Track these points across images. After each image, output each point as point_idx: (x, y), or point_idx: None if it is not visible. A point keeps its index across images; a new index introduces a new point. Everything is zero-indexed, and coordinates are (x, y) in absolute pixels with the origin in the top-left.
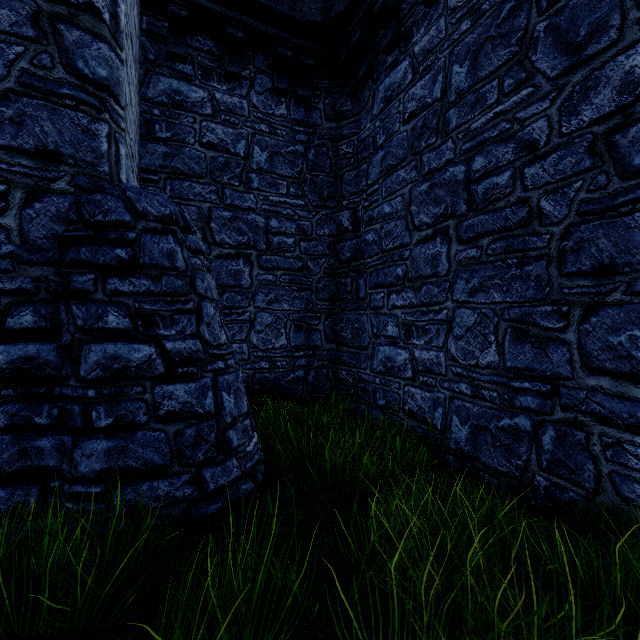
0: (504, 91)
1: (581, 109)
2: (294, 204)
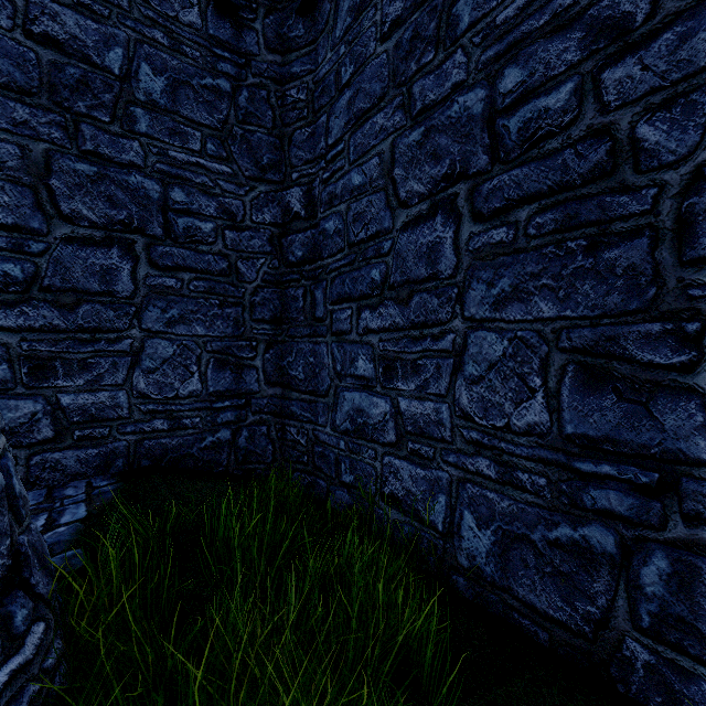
0: None
1: None
2: (214, 170)
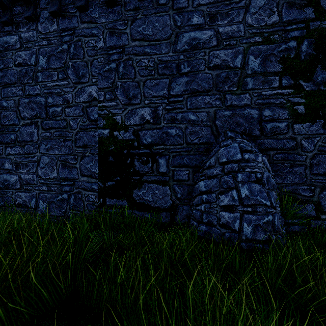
0: (59, 78)
1: (80, 97)
2: None
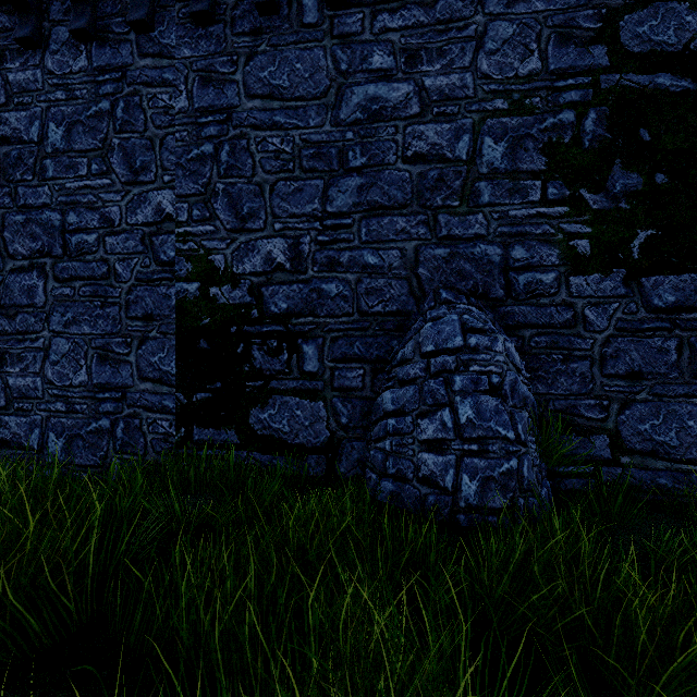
0: (92, 171)
1: (138, 212)
2: None
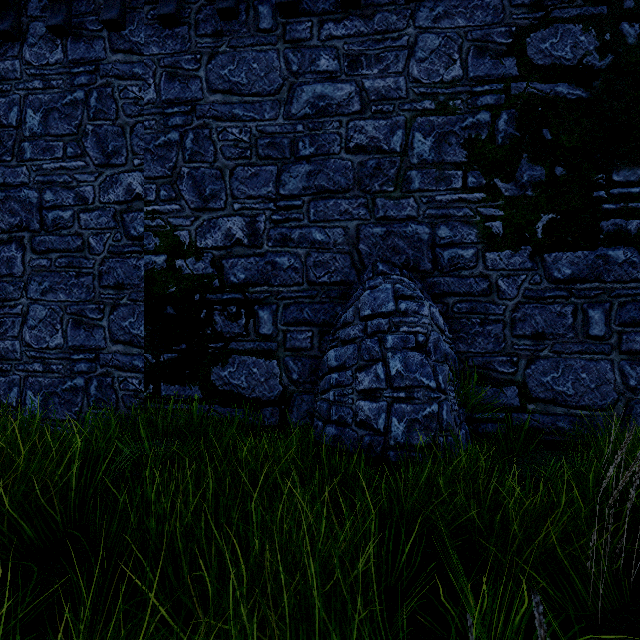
0: (68, 154)
1: (110, 192)
2: None
